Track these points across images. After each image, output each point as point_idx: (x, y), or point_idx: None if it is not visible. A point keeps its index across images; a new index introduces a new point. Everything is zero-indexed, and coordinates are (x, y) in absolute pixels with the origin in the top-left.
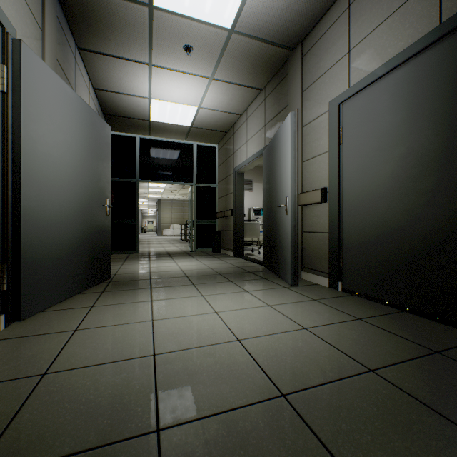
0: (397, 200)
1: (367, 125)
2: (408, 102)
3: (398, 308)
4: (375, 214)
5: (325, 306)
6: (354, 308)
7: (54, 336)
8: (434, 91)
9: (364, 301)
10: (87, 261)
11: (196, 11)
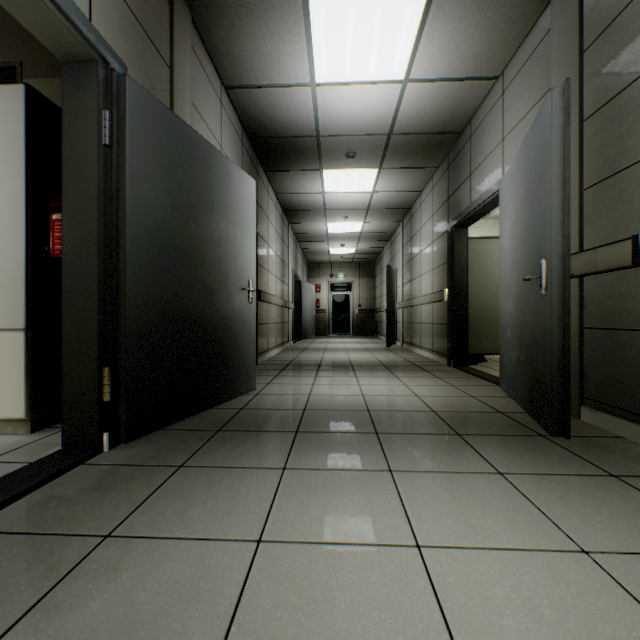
0: None
1: None
2: None
3: None
4: None
5: (275, 380)
6: (261, 378)
7: (460, 384)
8: None
9: None
10: (523, 368)
11: (366, 3)
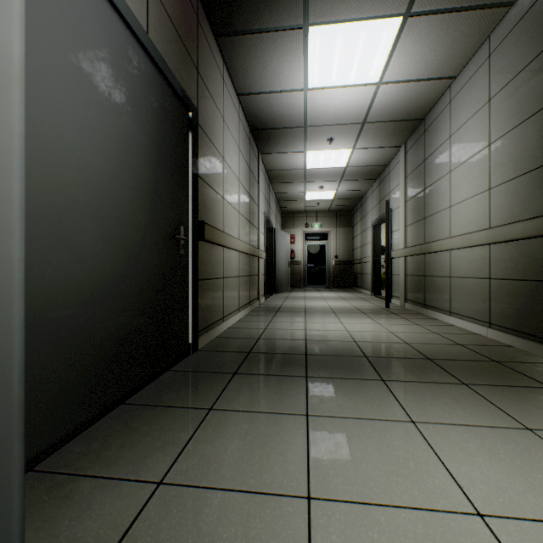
0: (118, 229)
1: (72, 36)
2: (128, 88)
3: (116, 406)
4: (88, 246)
5: (195, 447)
6: (165, 426)
7: None
8: (147, 109)
9: (96, 437)
10: None
11: None
